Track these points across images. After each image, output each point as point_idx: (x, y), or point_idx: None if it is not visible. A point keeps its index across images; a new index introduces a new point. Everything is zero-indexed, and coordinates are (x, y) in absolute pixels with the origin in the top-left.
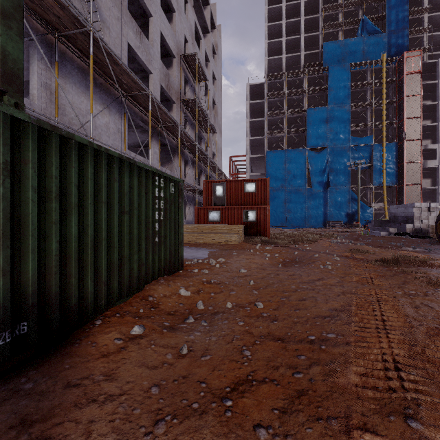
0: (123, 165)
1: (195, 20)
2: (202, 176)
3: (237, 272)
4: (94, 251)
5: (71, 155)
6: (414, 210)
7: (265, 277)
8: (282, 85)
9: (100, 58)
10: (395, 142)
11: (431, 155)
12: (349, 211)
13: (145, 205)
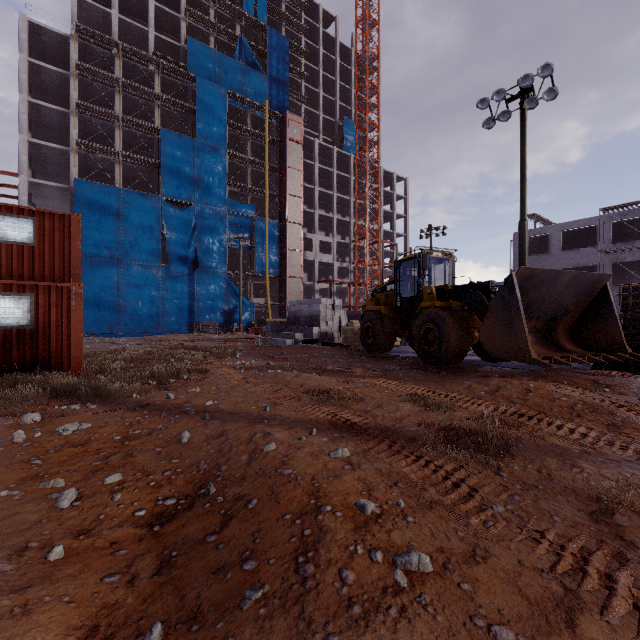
0: None
1: None
2: None
3: None
4: None
5: None
6: (321, 308)
7: None
8: (113, 66)
9: None
10: (278, 221)
11: (308, 246)
12: (226, 307)
13: None
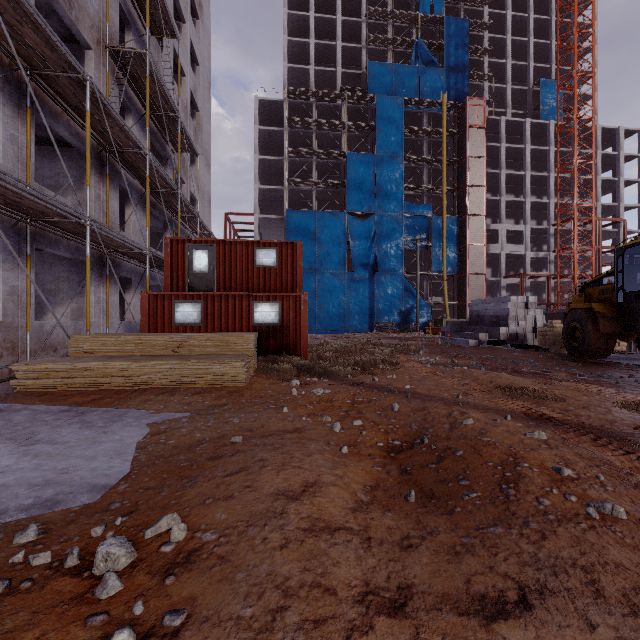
0: None
1: None
2: (168, 234)
3: None
4: None
5: None
6: (509, 307)
7: None
8: (311, 111)
9: None
10: (457, 216)
11: (491, 238)
12: (403, 308)
13: None
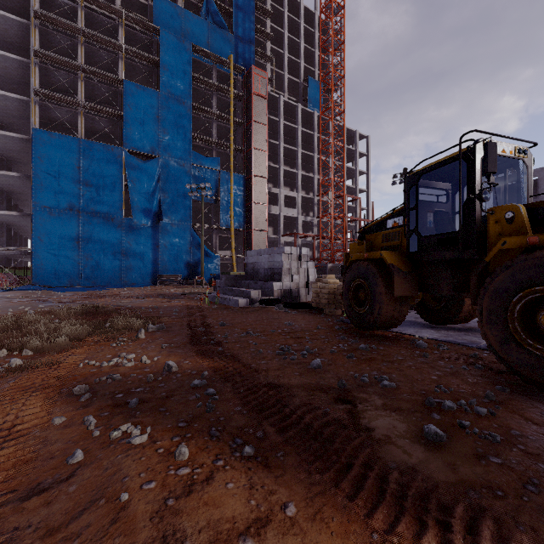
0: None
1: None
2: None
3: None
4: None
5: None
6: (284, 259)
7: None
8: (77, 19)
9: None
10: (243, 175)
11: (273, 201)
12: (191, 260)
13: None
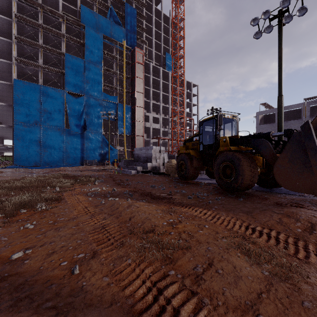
0: None
1: None
2: None
3: None
4: None
5: None
6: (152, 152)
7: None
8: (38, 18)
9: None
10: (131, 106)
11: (146, 120)
12: (102, 152)
13: None
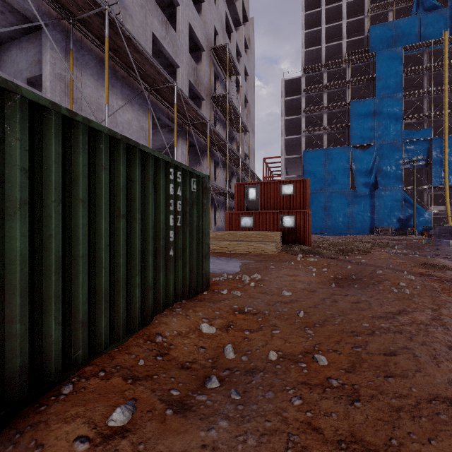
0: (117, 147)
1: (226, 11)
2: (233, 179)
3: (278, 295)
4: (64, 276)
5: (13, 119)
6: None
7: (318, 304)
8: (322, 78)
9: (119, 45)
10: None
11: None
12: (402, 216)
13: (154, 206)
